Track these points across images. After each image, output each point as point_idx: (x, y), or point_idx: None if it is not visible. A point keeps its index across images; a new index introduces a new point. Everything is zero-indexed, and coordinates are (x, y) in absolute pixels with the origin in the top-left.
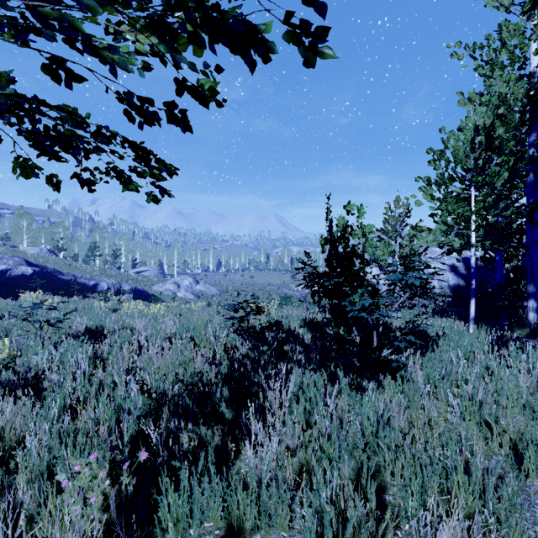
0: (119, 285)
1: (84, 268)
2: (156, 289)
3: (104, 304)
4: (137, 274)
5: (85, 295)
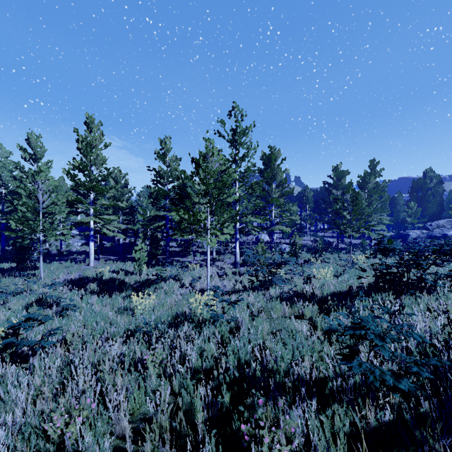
0: None
1: None
2: None
3: None
4: None
5: None
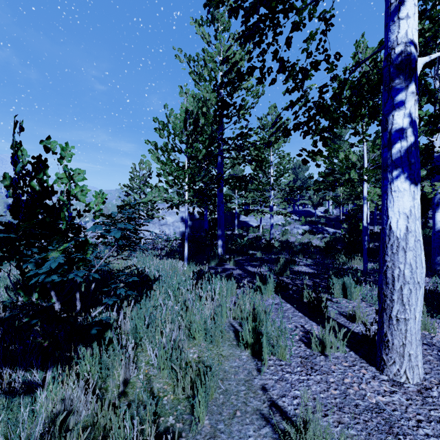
0: None
1: None
2: None
3: None
4: None
5: None
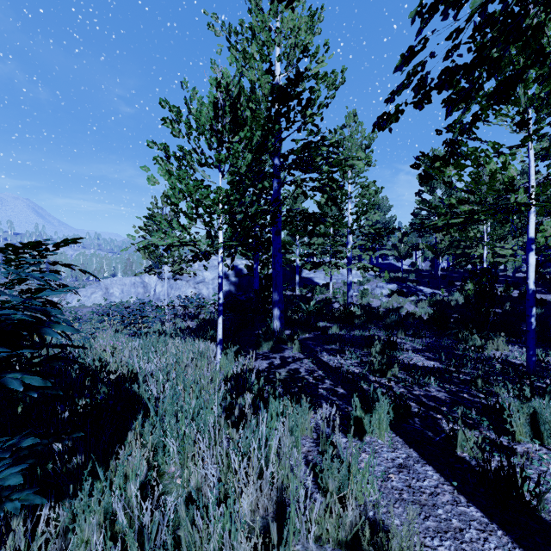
0: None
1: None
2: None
3: None
4: None
5: None
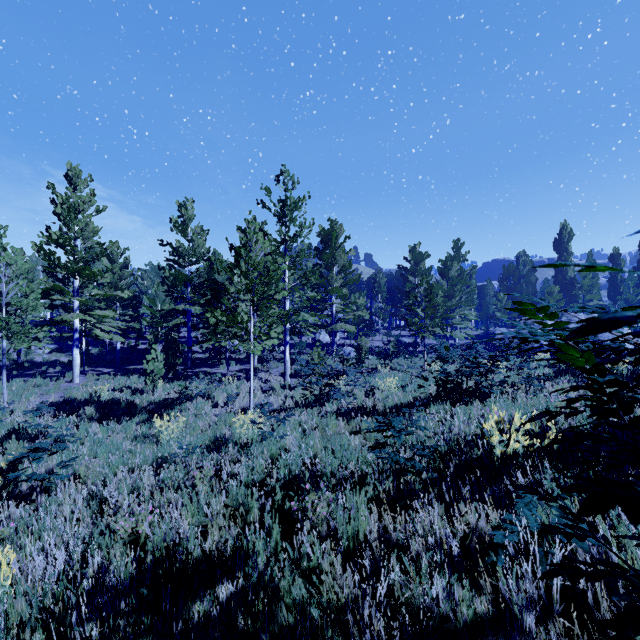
0: None
1: None
2: None
3: None
4: None
5: None
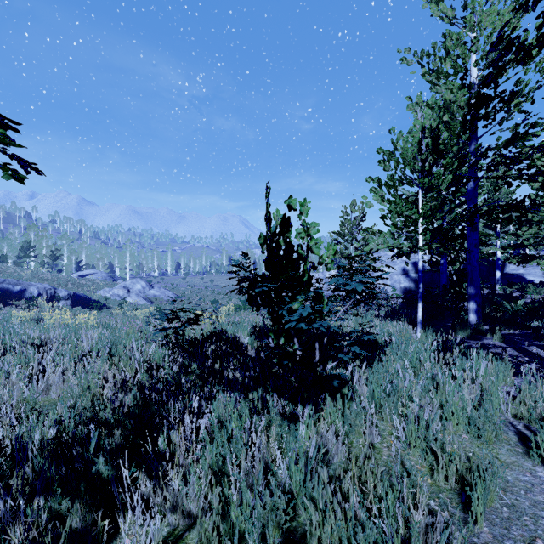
0: (54, 290)
1: (11, 271)
2: (102, 294)
3: (25, 314)
4: (80, 278)
5: (7, 303)
